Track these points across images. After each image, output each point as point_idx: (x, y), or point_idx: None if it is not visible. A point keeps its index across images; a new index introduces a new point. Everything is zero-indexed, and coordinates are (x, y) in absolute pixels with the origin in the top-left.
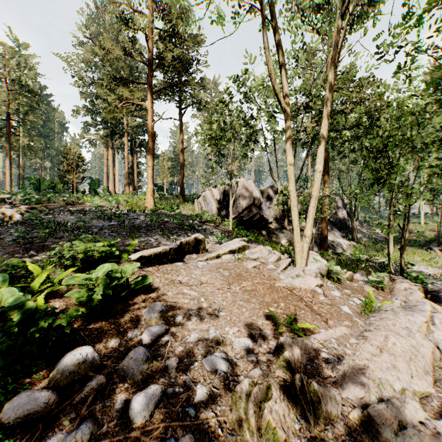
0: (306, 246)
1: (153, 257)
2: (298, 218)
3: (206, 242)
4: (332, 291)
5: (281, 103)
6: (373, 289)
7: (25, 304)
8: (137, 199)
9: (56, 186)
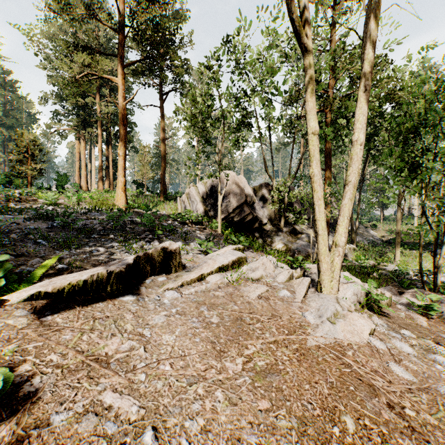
0: (339, 261)
1: (70, 293)
2: (324, 217)
3: (185, 251)
4: (392, 339)
5: (300, 35)
6: (423, 319)
7: None
8: (109, 196)
9: (14, 181)
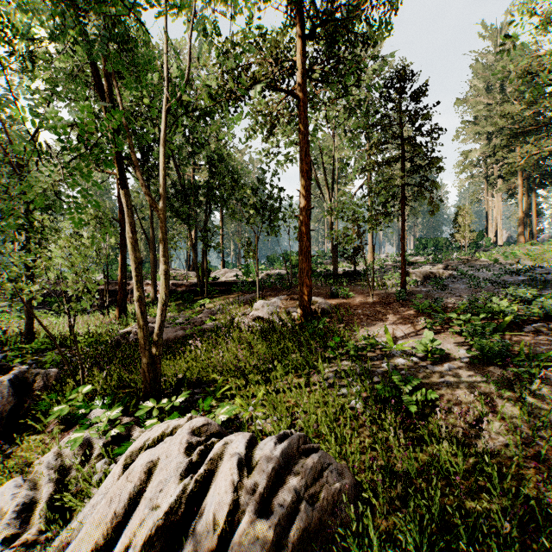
0: None
1: None
2: None
3: None
4: None
5: None
6: None
7: (509, 307)
8: (538, 250)
9: (438, 243)
